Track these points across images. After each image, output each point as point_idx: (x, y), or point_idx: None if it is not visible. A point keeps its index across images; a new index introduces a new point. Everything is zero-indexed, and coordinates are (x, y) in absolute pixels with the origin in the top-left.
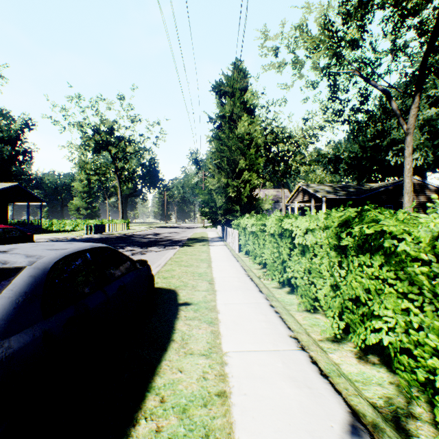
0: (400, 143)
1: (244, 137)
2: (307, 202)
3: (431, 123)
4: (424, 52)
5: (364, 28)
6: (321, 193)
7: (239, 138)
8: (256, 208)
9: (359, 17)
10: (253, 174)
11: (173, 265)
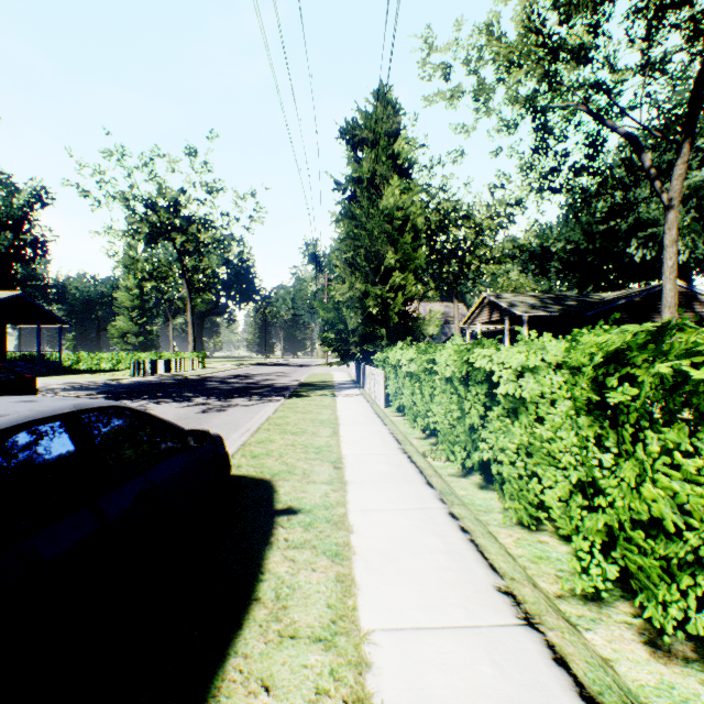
0: (651, 225)
1: (394, 214)
2: (497, 324)
3: (700, 194)
4: (700, 68)
5: (598, 27)
6: (521, 309)
7: (386, 217)
8: (413, 332)
9: (590, 7)
10: (409, 276)
11: (271, 432)
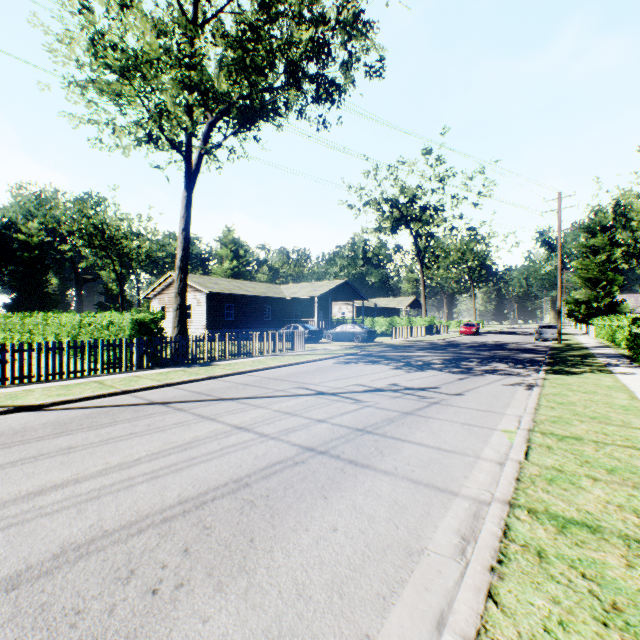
0: None
1: (604, 263)
2: None
3: None
4: None
5: None
6: None
7: (600, 264)
8: (616, 312)
9: None
10: (613, 288)
11: None
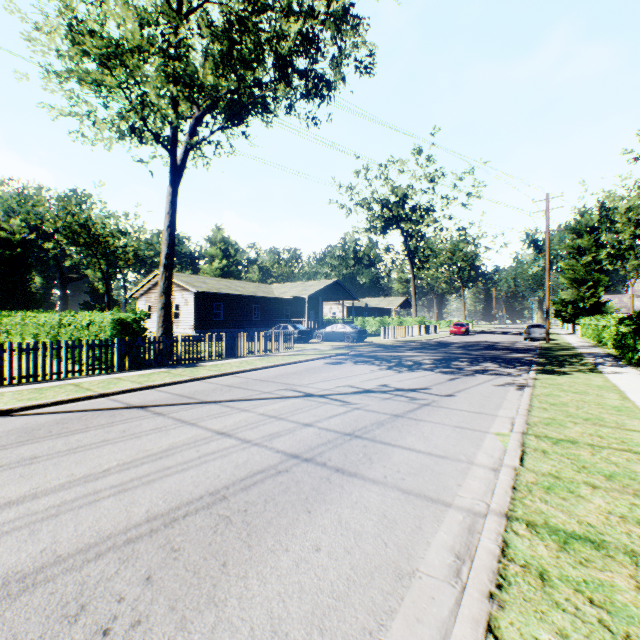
0: None
1: (590, 263)
2: None
3: None
4: None
5: None
6: None
7: (586, 265)
8: (602, 312)
9: None
10: (598, 289)
11: None
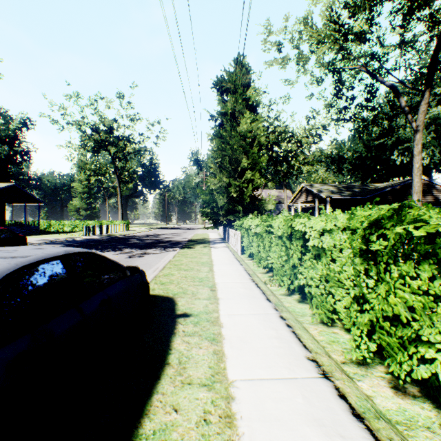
0: (406, 142)
1: (246, 135)
2: (310, 203)
3: (437, 122)
4: (435, 45)
5: (372, 20)
6: (325, 193)
7: (242, 136)
8: (258, 208)
9: (367, 8)
10: (256, 173)
11: (172, 269)
